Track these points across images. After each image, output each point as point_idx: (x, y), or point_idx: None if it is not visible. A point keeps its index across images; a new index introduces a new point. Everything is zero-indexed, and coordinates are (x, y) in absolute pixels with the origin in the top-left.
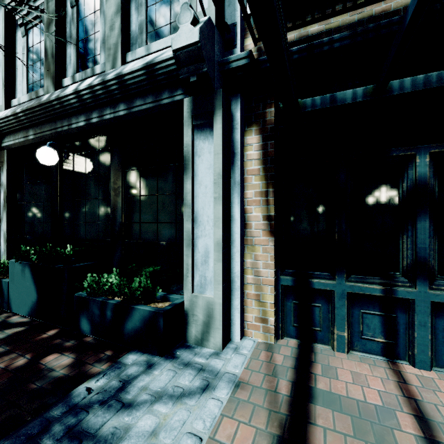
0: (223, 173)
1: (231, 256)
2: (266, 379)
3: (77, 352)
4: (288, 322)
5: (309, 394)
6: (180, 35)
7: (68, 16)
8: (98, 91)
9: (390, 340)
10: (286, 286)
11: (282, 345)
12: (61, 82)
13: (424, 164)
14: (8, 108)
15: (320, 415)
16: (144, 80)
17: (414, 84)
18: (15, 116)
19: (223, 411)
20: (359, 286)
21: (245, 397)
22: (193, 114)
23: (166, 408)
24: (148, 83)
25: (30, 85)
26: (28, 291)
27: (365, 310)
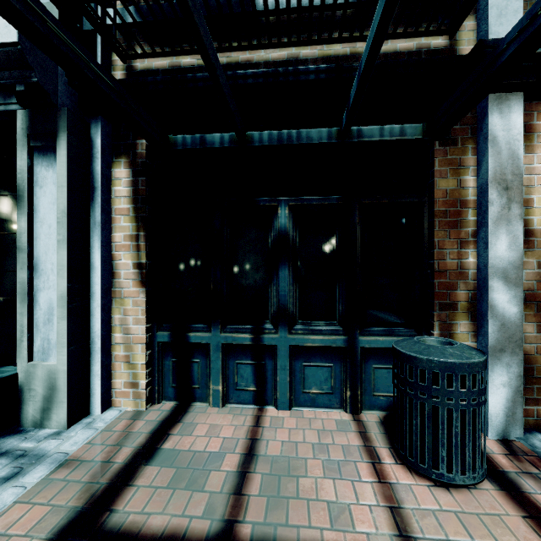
0: (69, 210)
1: (90, 312)
2: (107, 450)
3: None
4: (167, 383)
5: (150, 456)
6: None
7: None
8: None
9: (260, 387)
10: (164, 343)
11: (155, 410)
12: None
13: (285, 215)
14: None
15: (146, 475)
16: None
17: (271, 138)
18: None
19: (23, 498)
20: (232, 337)
21: (64, 476)
22: (30, 132)
23: None
24: None
25: None
26: None
27: (240, 360)
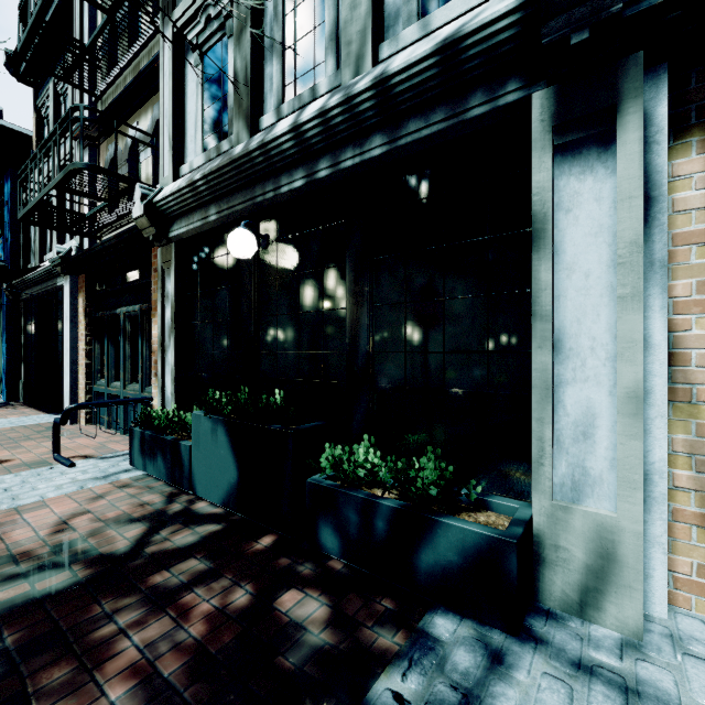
0: (641, 240)
1: None
2: None
3: (327, 591)
4: None
5: None
6: None
7: (267, 14)
8: (335, 119)
9: None
10: None
11: None
12: (257, 124)
13: None
14: (176, 179)
15: None
16: (432, 79)
17: None
18: (192, 186)
19: None
20: None
21: None
22: (556, 121)
23: None
24: (439, 83)
25: (206, 140)
26: (222, 464)
27: None
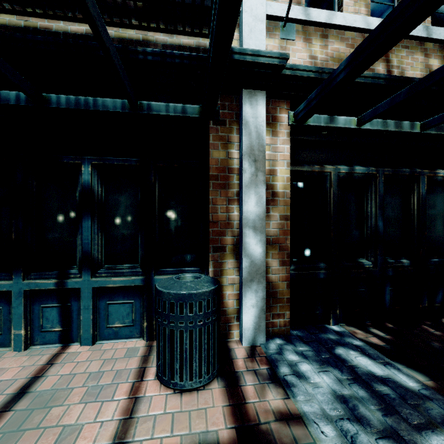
0: None
1: None
2: None
3: None
4: None
5: None
6: None
7: None
8: None
9: (66, 327)
10: None
11: None
12: None
13: (88, 172)
14: None
15: None
16: None
17: (68, 102)
18: None
19: None
20: (36, 283)
21: None
22: None
23: None
24: None
25: None
26: None
27: (45, 304)
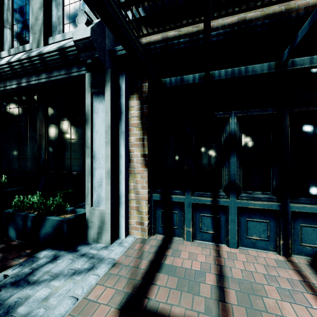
0: (111, 125)
1: (119, 181)
2: (134, 260)
3: (3, 252)
4: (158, 224)
5: (159, 267)
6: (78, 31)
7: (5, 6)
8: (26, 64)
9: (216, 231)
10: (157, 200)
11: (152, 239)
12: None
13: (234, 123)
14: None
15: (160, 279)
16: (59, 58)
17: (226, 74)
18: None
19: (99, 281)
20: (199, 199)
21: (116, 272)
22: (91, 84)
23: (59, 283)
24: (61, 61)
25: None
26: None
27: (203, 214)
